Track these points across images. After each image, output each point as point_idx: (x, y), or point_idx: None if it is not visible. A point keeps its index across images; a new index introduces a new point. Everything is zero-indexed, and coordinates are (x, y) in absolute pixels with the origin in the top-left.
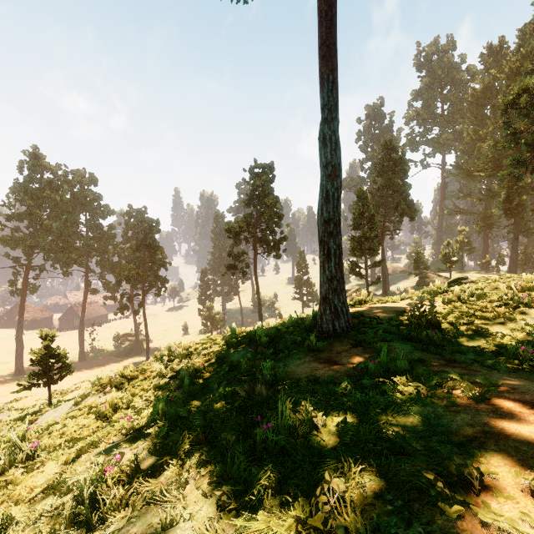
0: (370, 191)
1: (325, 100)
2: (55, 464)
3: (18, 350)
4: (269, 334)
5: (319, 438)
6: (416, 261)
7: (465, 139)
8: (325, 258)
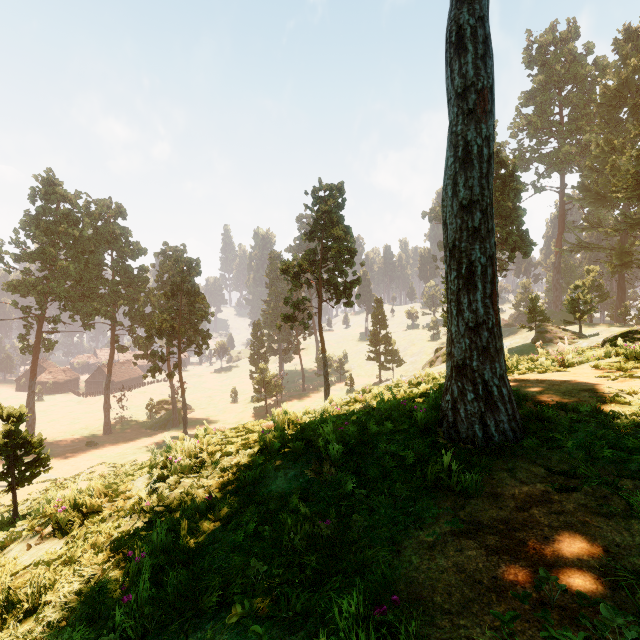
0: None
1: None
2: None
3: (29, 420)
4: (344, 437)
5: None
6: (532, 311)
7: (594, 152)
8: (463, 283)
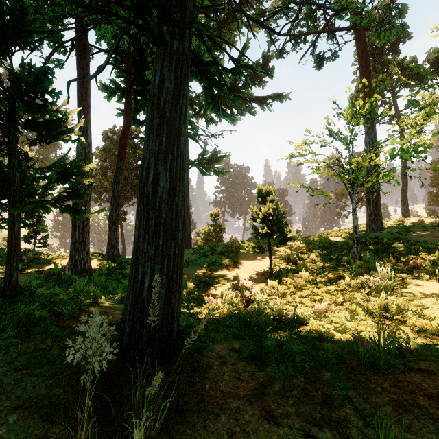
0: None
1: (403, 168)
2: None
3: None
4: None
5: None
6: None
7: None
8: (403, 205)
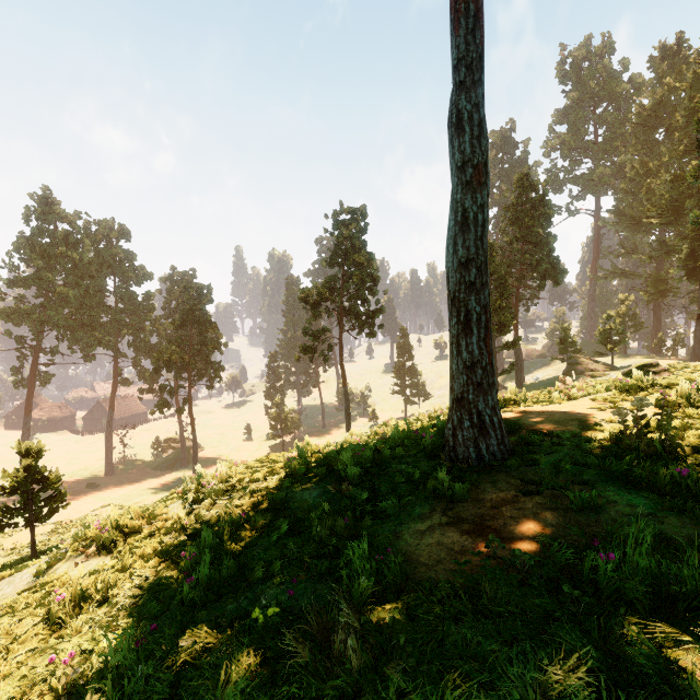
0: (500, 245)
1: (462, 50)
2: None
3: None
4: (361, 460)
5: None
6: (563, 341)
7: (629, 175)
8: (461, 329)
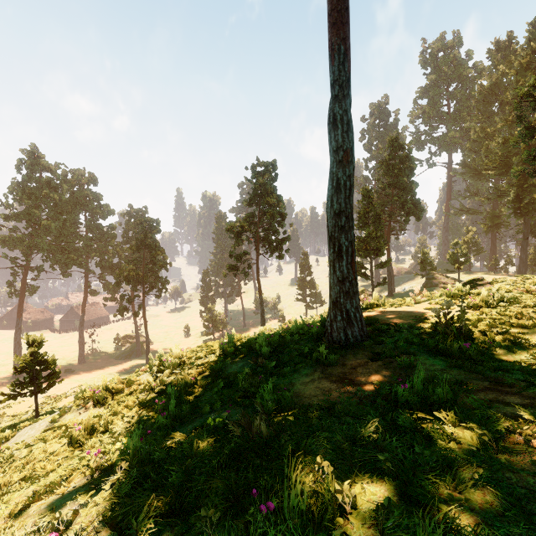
0: (376, 190)
1: (336, 75)
2: (1, 513)
3: (16, 352)
4: (271, 343)
5: (349, 535)
6: (423, 262)
7: (473, 137)
8: (336, 256)
